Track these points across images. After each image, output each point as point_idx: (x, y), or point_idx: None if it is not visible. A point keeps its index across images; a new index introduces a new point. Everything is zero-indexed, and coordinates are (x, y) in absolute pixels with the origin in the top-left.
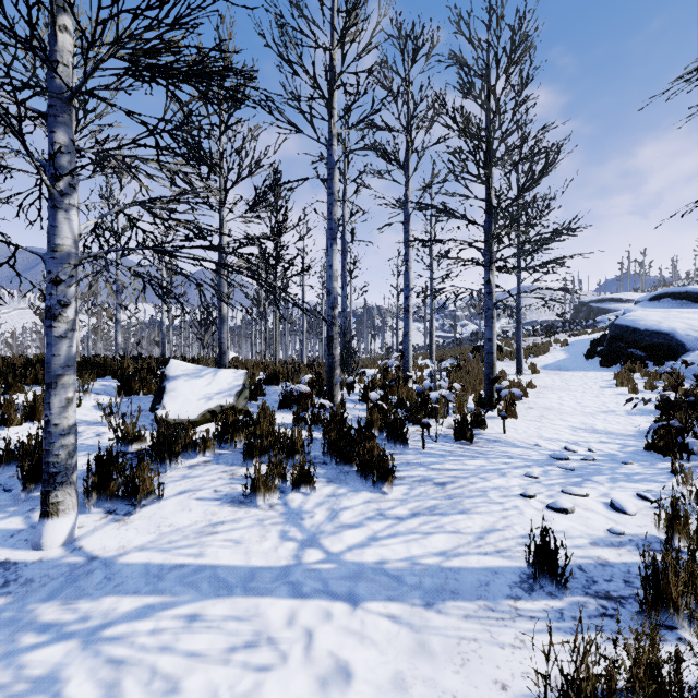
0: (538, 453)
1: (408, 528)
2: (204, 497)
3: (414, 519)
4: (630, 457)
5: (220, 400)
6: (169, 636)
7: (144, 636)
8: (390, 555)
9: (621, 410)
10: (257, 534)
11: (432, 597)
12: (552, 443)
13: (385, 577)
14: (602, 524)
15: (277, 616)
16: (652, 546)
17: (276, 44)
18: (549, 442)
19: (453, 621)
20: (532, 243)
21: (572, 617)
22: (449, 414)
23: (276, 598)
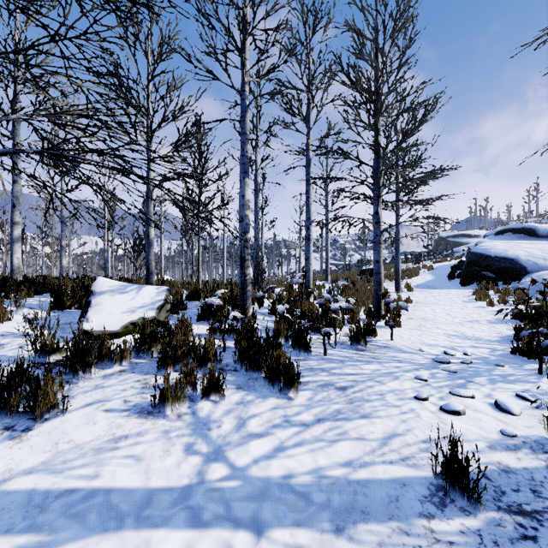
0: (422, 357)
1: (313, 435)
2: (112, 409)
3: (319, 425)
4: (501, 360)
5: (143, 313)
6: None
7: None
8: (297, 467)
9: (483, 320)
10: (161, 449)
11: (342, 519)
12: (433, 348)
13: (292, 495)
14: (493, 425)
15: None
16: (546, 449)
17: (195, 0)
18: (430, 347)
19: None
20: (414, 180)
21: (493, 542)
22: (345, 325)
23: (171, 529)
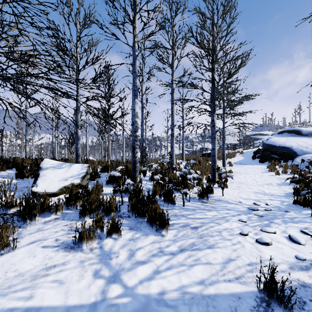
0: (241, 206)
1: (178, 261)
2: (47, 245)
3: (182, 254)
4: (288, 208)
5: (72, 181)
6: None
7: None
8: (168, 286)
9: (274, 183)
10: (78, 274)
11: None
12: (247, 201)
13: (165, 308)
14: (290, 252)
15: None
16: None
17: None
18: (245, 200)
19: None
20: (235, 101)
21: None
22: (194, 186)
23: None
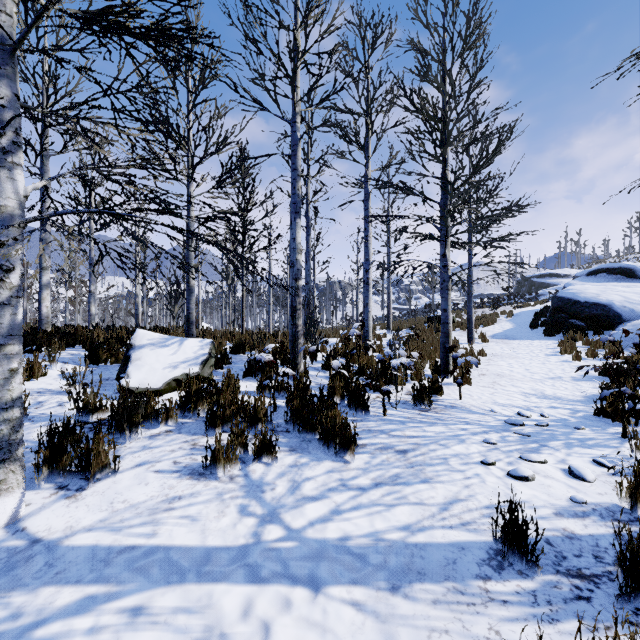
0: (493, 418)
1: (371, 499)
2: (162, 470)
3: (377, 490)
4: (581, 422)
5: (186, 369)
6: (109, 635)
7: (81, 636)
8: (354, 530)
9: (567, 376)
10: (216, 510)
11: (398, 578)
12: (506, 409)
13: (348, 556)
14: (563, 492)
15: (232, 607)
16: (616, 516)
17: (241, 23)
18: (503, 407)
19: (421, 607)
20: (486, 219)
21: (546, 601)
22: (408, 381)
23: (232, 584)
